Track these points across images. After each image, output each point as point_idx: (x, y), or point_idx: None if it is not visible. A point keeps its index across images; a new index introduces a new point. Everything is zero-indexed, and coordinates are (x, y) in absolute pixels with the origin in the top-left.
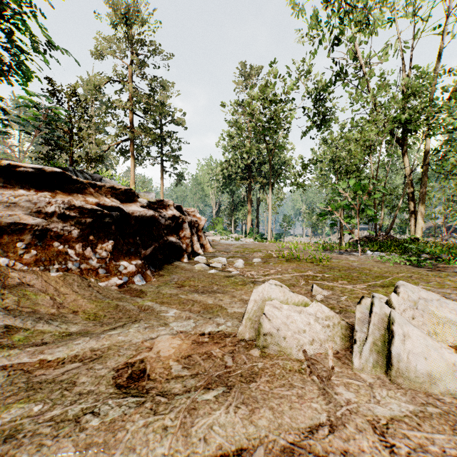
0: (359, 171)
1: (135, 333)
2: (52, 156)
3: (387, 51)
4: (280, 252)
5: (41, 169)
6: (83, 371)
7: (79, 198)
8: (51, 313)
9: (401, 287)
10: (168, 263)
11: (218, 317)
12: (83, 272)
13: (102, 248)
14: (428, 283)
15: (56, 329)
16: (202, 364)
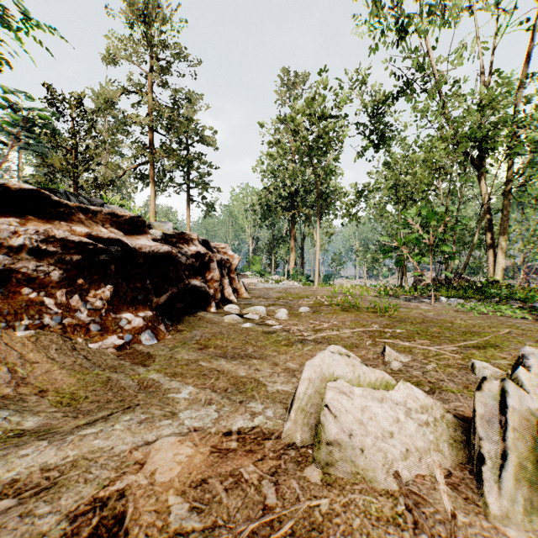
0: (426, 200)
1: (122, 432)
2: (51, 180)
3: (459, 55)
4: (333, 298)
5: (4, 185)
6: (11, 521)
7: (62, 226)
8: (3, 395)
9: (530, 357)
10: (190, 314)
11: (253, 400)
12: (66, 329)
13: (96, 295)
14: (536, 342)
15: (1, 424)
16: (224, 501)
